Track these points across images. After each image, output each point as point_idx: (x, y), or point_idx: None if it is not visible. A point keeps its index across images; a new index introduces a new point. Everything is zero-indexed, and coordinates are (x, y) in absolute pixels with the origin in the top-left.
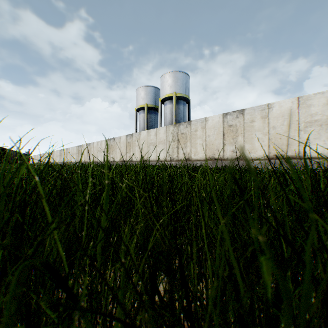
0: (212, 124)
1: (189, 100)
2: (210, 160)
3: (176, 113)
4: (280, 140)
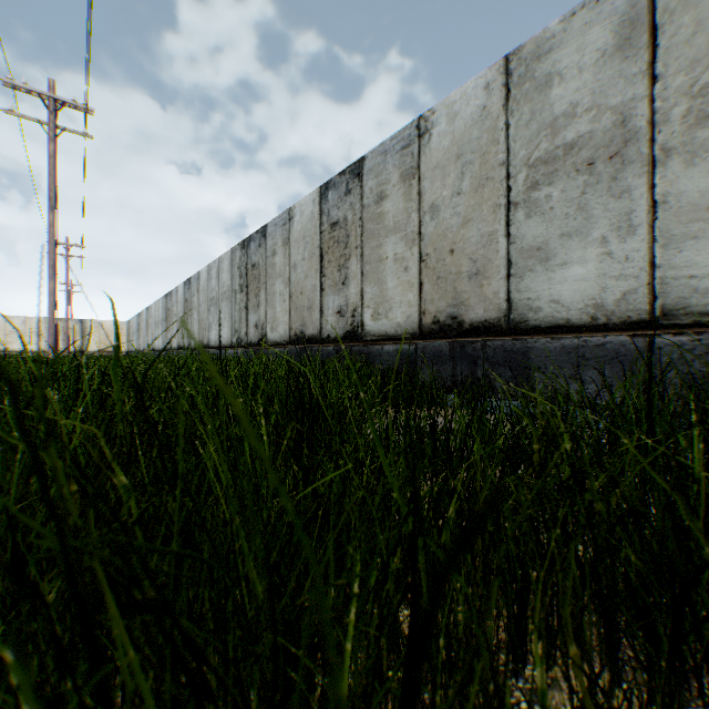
0: None
1: None
2: None
3: None
4: None
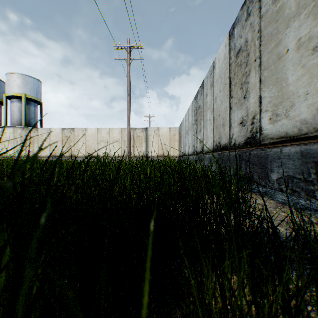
0: (55, 133)
1: (42, 102)
2: (53, 156)
3: (27, 113)
4: (91, 147)
